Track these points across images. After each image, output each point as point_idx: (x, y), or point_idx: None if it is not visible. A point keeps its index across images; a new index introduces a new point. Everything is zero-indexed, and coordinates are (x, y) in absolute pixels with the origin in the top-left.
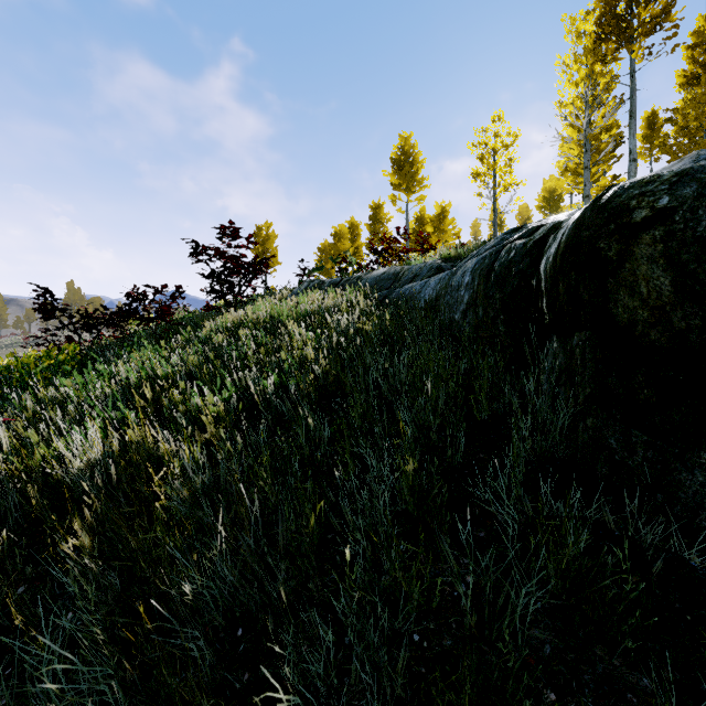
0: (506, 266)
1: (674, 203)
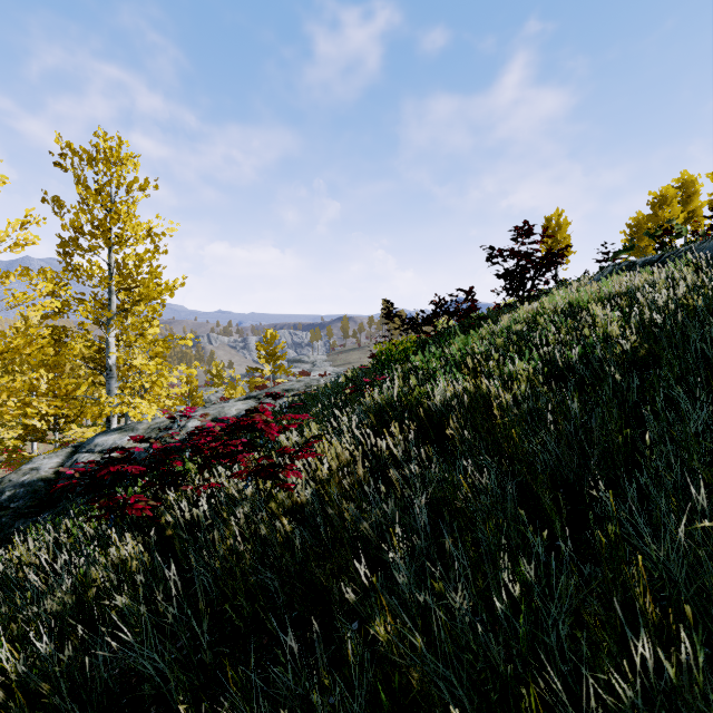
0: None
1: None
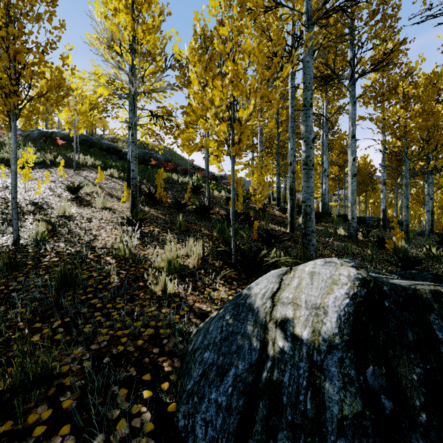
0: (43, 133)
1: (55, 133)
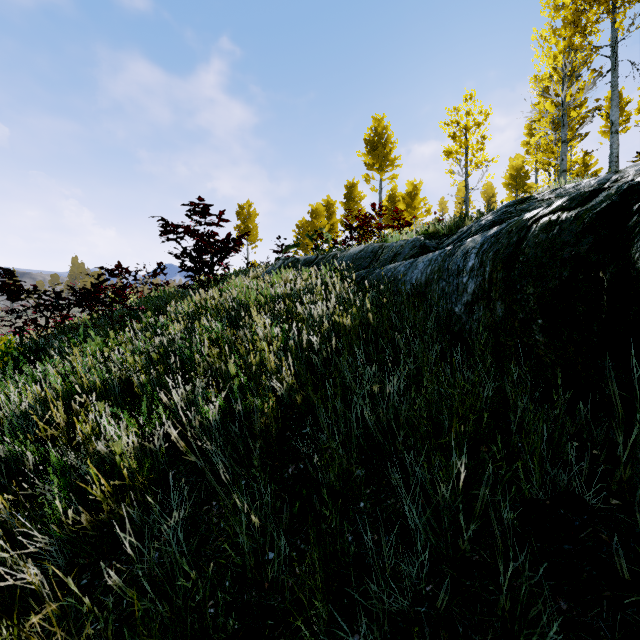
0: (546, 248)
1: None
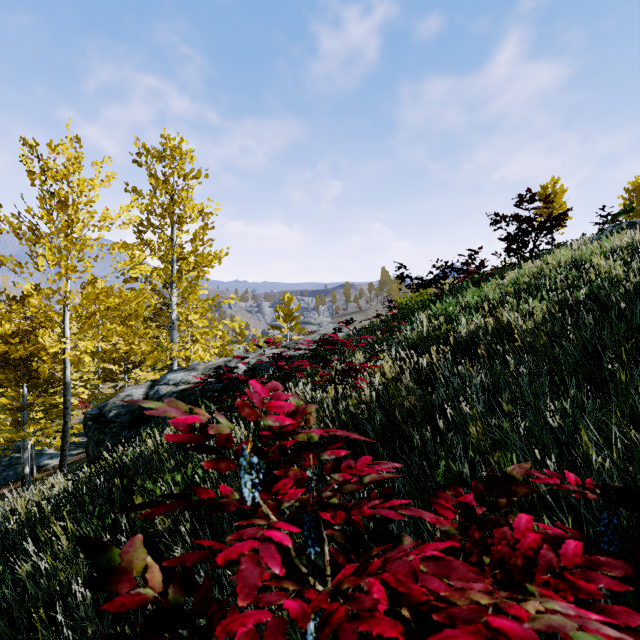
0: None
1: None
